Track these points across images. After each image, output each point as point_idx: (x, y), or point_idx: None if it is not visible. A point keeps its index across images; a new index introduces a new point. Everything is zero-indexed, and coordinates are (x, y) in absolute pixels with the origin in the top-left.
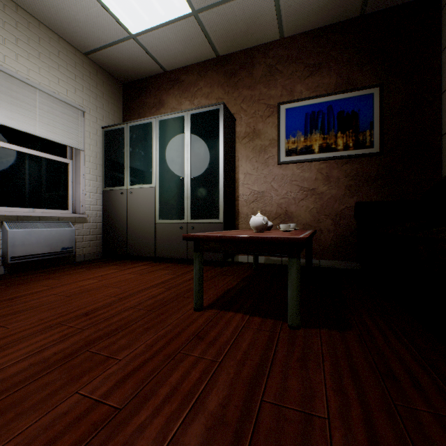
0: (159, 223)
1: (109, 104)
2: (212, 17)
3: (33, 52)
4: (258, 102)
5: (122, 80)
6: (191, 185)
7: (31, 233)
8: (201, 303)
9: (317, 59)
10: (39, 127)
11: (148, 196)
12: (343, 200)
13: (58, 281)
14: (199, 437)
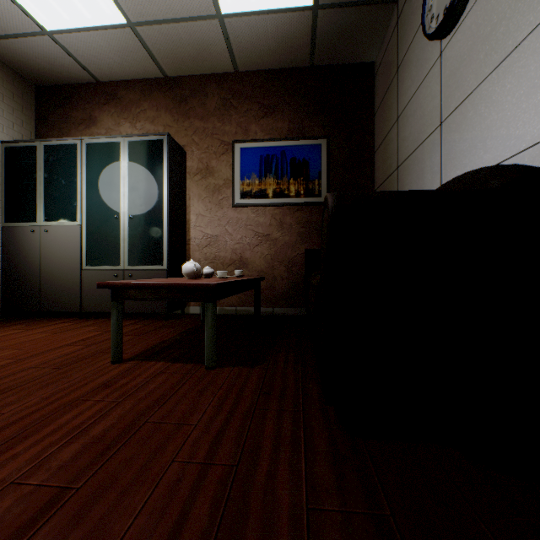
0: (86, 270)
1: (14, 111)
2: (154, 34)
3: None
4: (212, 137)
5: (35, 82)
6: (129, 224)
7: None
8: (120, 355)
9: (271, 101)
10: None
11: (72, 236)
12: (295, 247)
13: None
14: (74, 452)
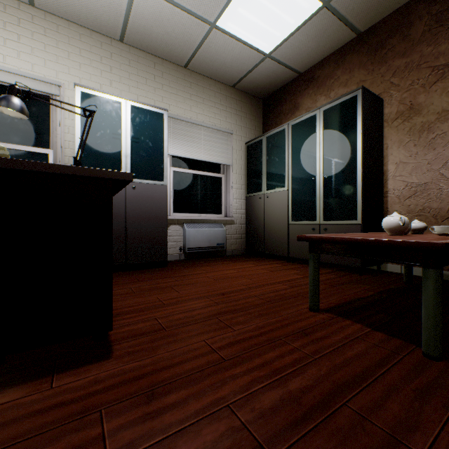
0: (291, 224)
1: (251, 121)
2: None
3: (200, 100)
4: (418, 68)
5: (262, 96)
6: (323, 184)
7: (198, 231)
8: (316, 304)
9: None
10: (203, 153)
11: (282, 199)
12: None
13: (212, 268)
14: (272, 401)
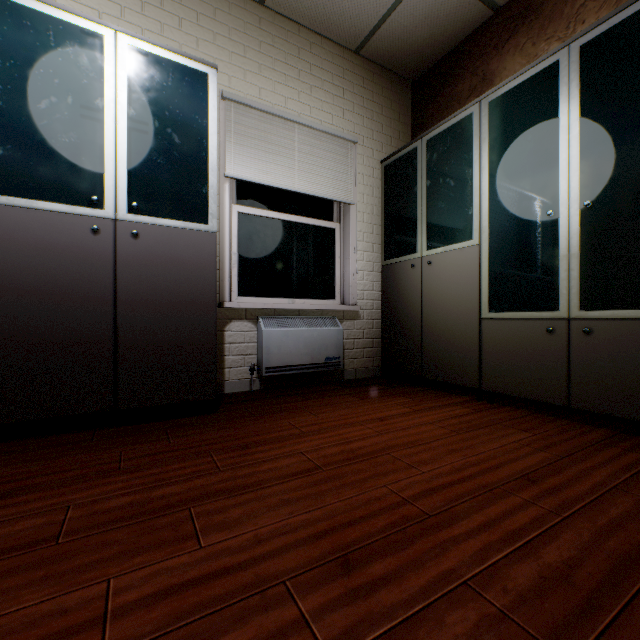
0: (488, 319)
1: (391, 122)
2: None
3: (291, 73)
4: None
5: (411, 75)
6: (580, 223)
7: (288, 333)
8: None
9: None
10: (298, 178)
11: (463, 265)
12: None
13: (314, 418)
14: None
